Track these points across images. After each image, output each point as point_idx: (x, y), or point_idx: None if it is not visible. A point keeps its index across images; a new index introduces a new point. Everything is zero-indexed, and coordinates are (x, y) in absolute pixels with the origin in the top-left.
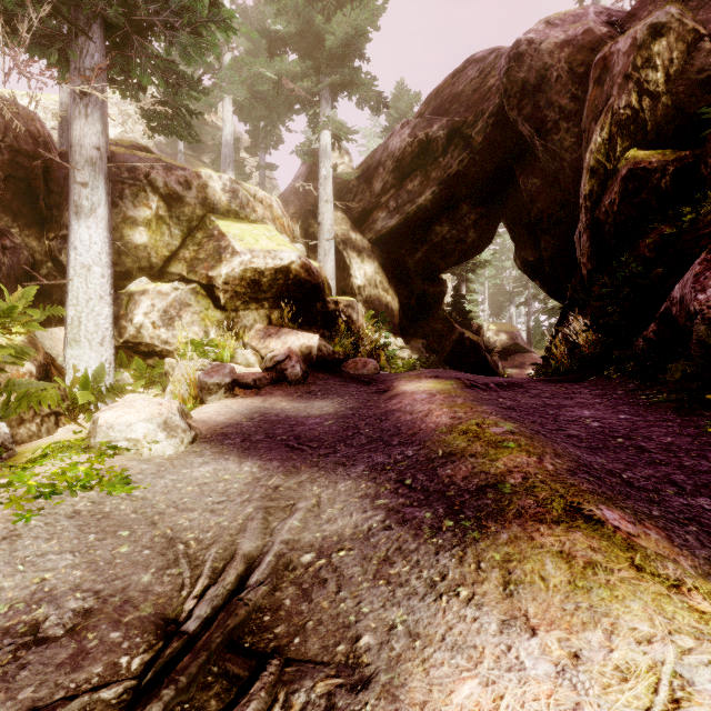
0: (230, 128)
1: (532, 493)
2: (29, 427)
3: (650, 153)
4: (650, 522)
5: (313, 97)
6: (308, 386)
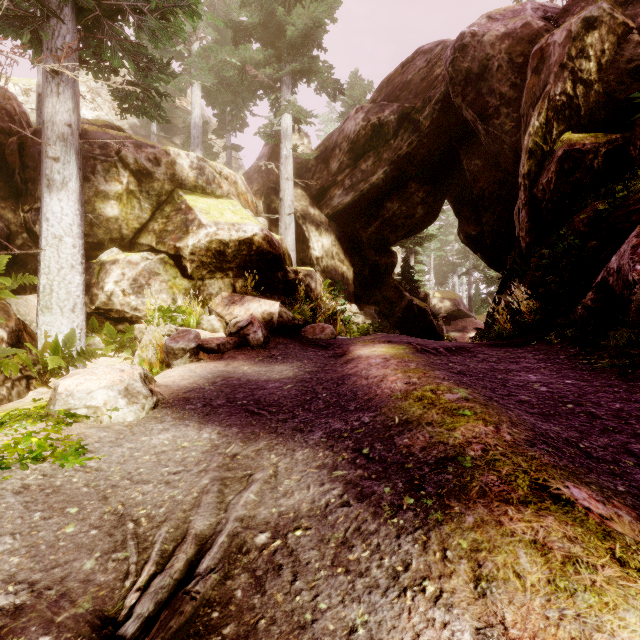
0: (198, 111)
1: (494, 468)
2: None
3: (583, 136)
4: (618, 500)
5: (275, 83)
6: (269, 350)
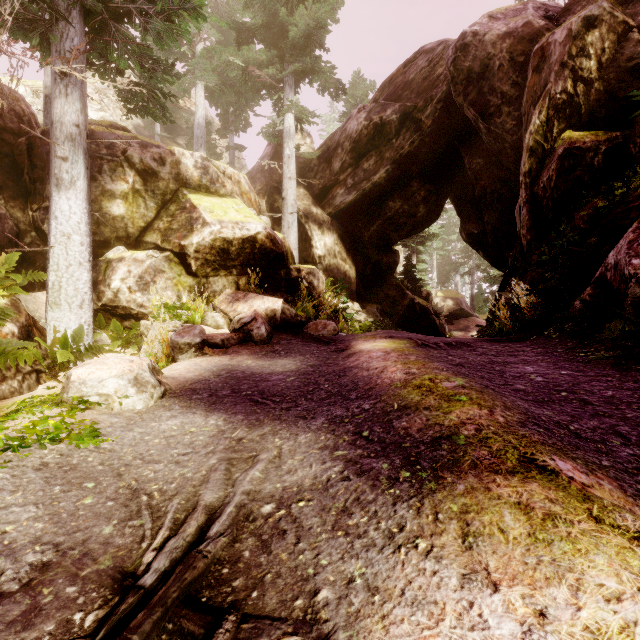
0: (202, 111)
1: (486, 445)
2: (11, 383)
3: (584, 134)
4: (601, 472)
5: (278, 83)
6: (272, 345)
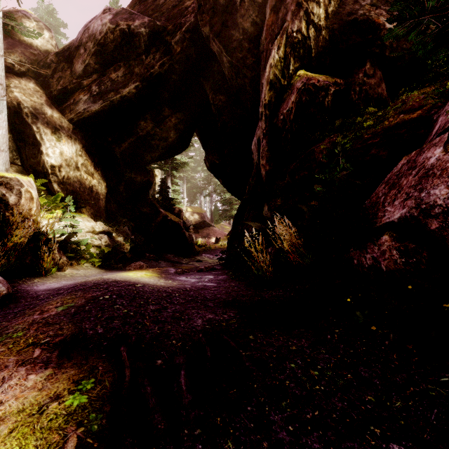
0: None
1: None
2: None
3: (316, 75)
4: None
5: None
6: None
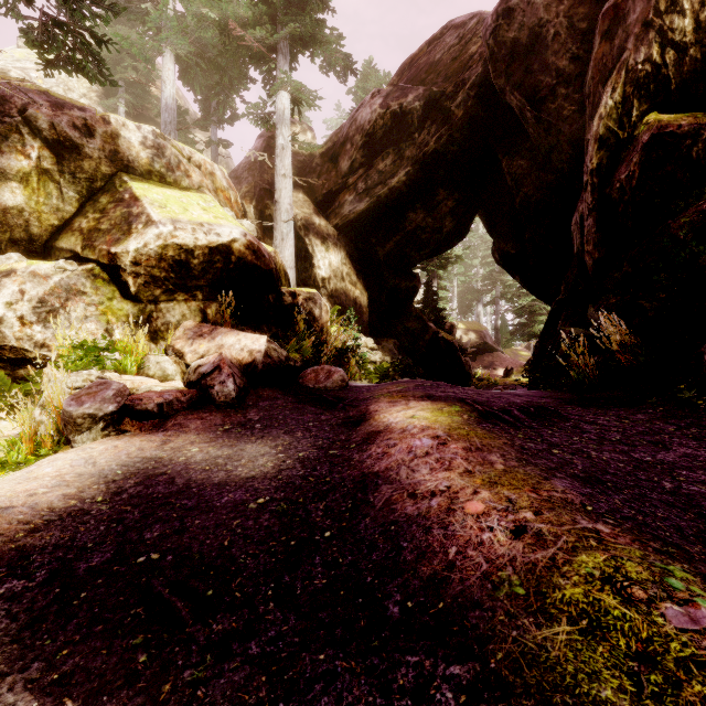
0: (171, 90)
1: None
2: None
3: (676, 116)
4: None
5: (269, 52)
6: (244, 411)
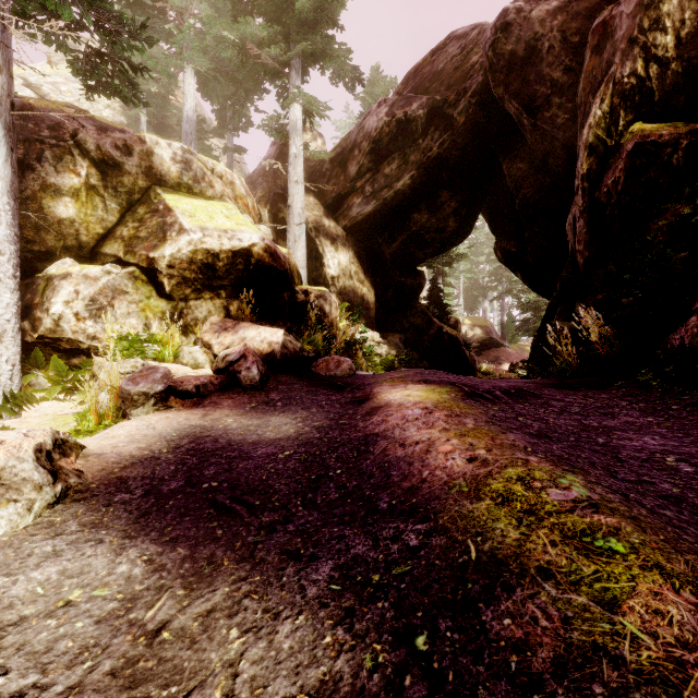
0: (192, 103)
1: None
2: None
3: (659, 126)
4: None
5: (282, 67)
6: (267, 392)
